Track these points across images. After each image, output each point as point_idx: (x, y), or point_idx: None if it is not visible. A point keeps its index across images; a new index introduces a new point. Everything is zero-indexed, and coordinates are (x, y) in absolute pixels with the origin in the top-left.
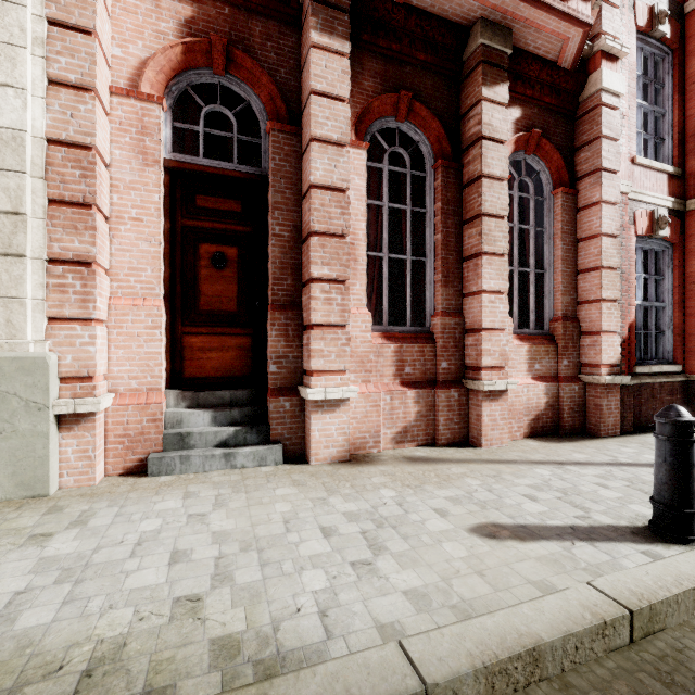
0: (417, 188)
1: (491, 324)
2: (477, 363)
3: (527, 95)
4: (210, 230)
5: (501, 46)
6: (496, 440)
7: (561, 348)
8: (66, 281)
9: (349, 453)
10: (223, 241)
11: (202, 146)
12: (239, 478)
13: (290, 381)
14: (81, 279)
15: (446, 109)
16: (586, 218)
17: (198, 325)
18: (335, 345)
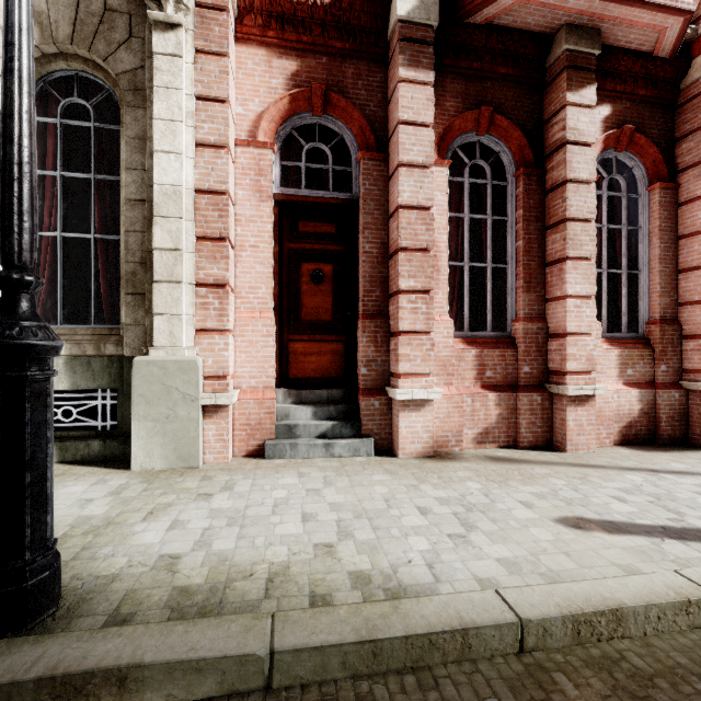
0: (497, 197)
1: (576, 328)
2: (561, 367)
3: (617, 90)
4: (309, 251)
5: (587, 48)
6: (583, 445)
7: (659, 352)
8: (208, 300)
9: (433, 449)
10: (320, 260)
11: (304, 179)
12: (339, 464)
13: (378, 382)
14: (219, 298)
15: (528, 117)
16: (689, 213)
17: (300, 333)
18: (420, 350)
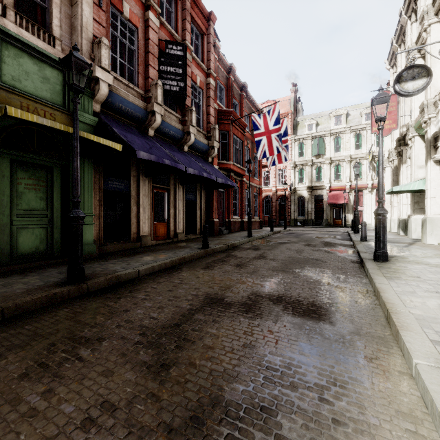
0: None
1: None
2: None
3: None
4: None
5: None
6: None
7: None
8: None
9: None
10: None
11: None
12: None
13: None
14: None
15: None
16: None
17: None
18: None
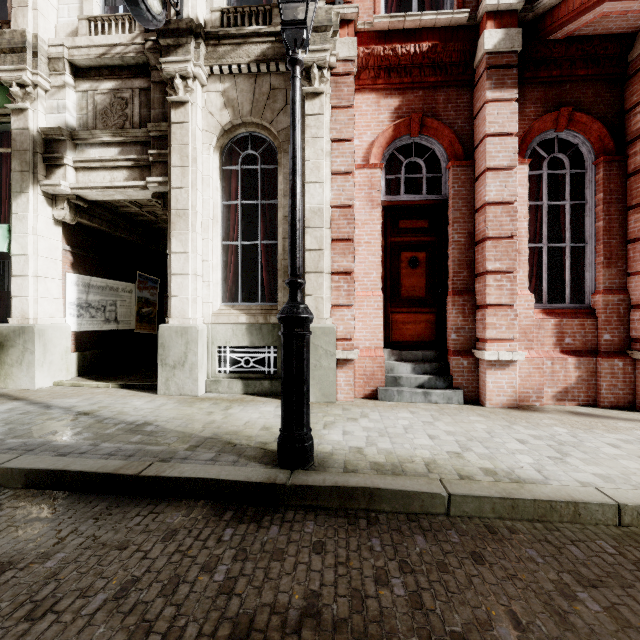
0: (575, 183)
1: None
2: None
3: None
4: (407, 243)
5: None
6: None
7: None
8: (340, 284)
9: (516, 402)
10: (416, 249)
11: (403, 187)
12: (438, 408)
13: (466, 346)
14: (347, 283)
15: (608, 109)
16: None
17: (400, 306)
18: (504, 320)
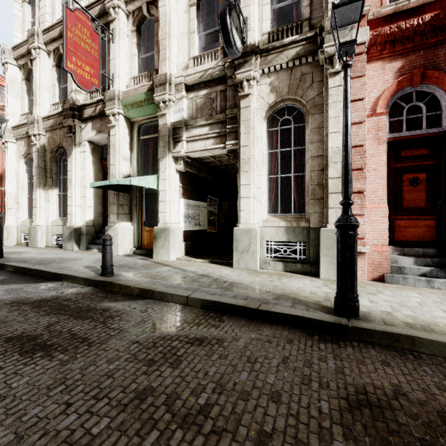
0: None
1: None
2: None
3: None
4: (408, 167)
5: None
6: None
7: None
8: (354, 200)
9: None
10: (416, 171)
11: (404, 126)
12: (442, 292)
13: None
14: (360, 199)
15: None
16: None
17: (401, 215)
18: None
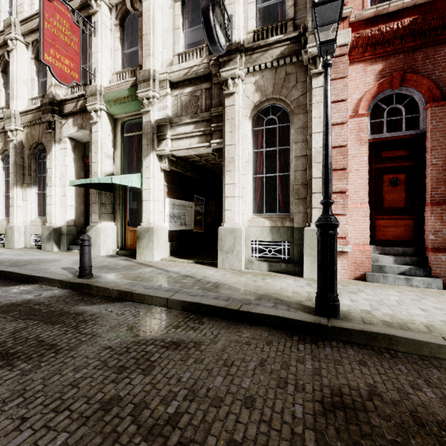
0: None
1: None
2: None
3: None
4: (388, 168)
5: None
6: None
7: None
8: (337, 200)
9: None
10: (396, 172)
11: (385, 127)
12: (419, 290)
13: (443, 245)
14: (342, 199)
15: None
16: None
17: (382, 214)
18: None
